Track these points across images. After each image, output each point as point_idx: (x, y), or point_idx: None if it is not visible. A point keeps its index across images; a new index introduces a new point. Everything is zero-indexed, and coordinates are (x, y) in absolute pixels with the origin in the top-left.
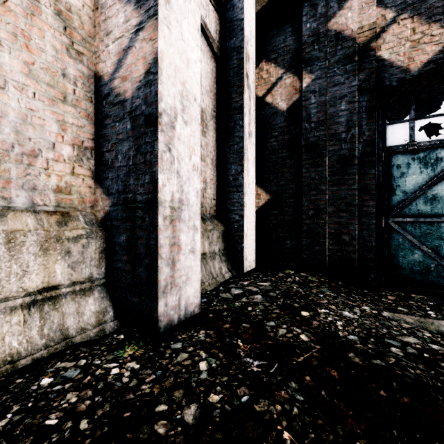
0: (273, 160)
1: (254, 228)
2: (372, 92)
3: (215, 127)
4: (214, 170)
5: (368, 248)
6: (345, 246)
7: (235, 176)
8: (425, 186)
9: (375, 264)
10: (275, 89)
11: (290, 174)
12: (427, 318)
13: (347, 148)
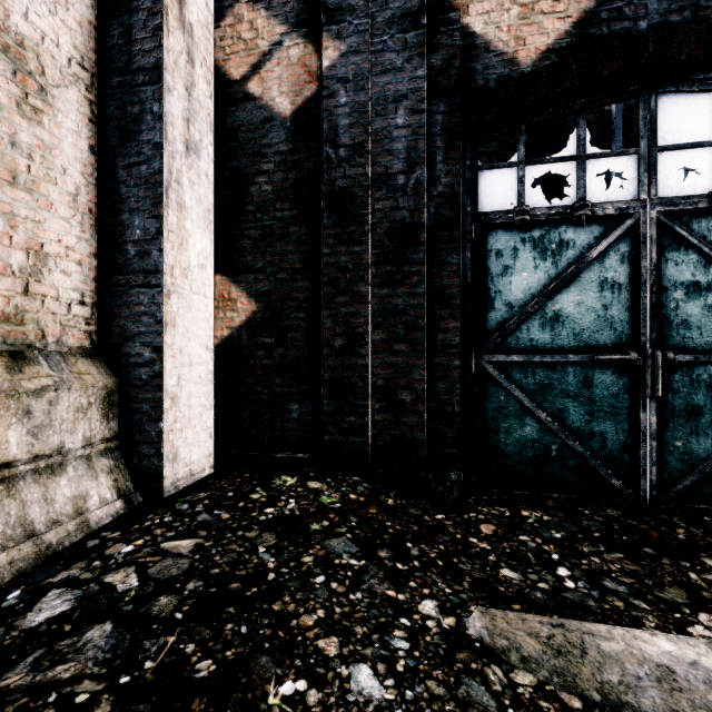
0: (264, 225)
1: (211, 378)
2: (454, 96)
3: (89, 113)
4: (82, 225)
5: (446, 417)
6: (404, 415)
7: (142, 246)
8: (543, 295)
9: (459, 451)
10: (267, 66)
11: (298, 257)
12: (567, 620)
13: (408, 208)
